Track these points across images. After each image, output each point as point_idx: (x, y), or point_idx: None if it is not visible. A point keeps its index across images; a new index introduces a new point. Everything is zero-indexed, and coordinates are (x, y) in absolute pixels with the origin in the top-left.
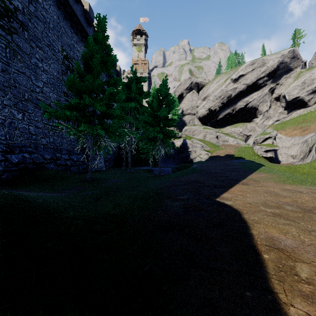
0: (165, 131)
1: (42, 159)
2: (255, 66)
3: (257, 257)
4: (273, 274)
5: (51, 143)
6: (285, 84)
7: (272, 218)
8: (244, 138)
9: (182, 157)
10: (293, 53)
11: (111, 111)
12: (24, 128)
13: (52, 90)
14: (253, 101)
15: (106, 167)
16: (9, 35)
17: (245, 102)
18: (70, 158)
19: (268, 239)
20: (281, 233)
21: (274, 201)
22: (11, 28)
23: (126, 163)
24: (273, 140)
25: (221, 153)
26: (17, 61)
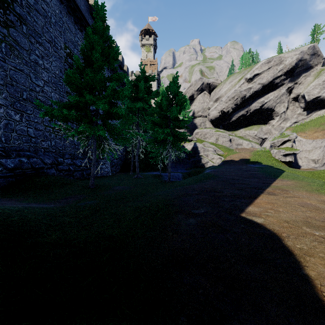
0: (175, 132)
1: (42, 163)
2: (271, 64)
3: None
4: None
5: (52, 147)
6: (304, 83)
7: None
8: (259, 141)
9: (193, 162)
10: (313, 49)
11: (115, 110)
12: (23, 130)
13: (54, 90)
14: (269, 102)
15: (113, 172)
16: (5, 28)
17: (260, 103)
18: (73, 163)
19: None
20: None
21: (318, 219)
22: (7, 21)
23: (134, 168)
24: (292, 143)
25: (235, 158)
26: (14, 57)
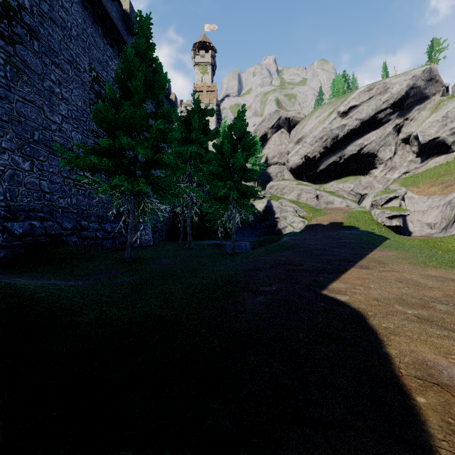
0: (241, 187)
1: (60, 229)
2: (373, 93)
3: (406, 402)
4: (442, 439)
5: (73, 206)
6: (418, 118)
7: (417, 325)
8: (357, 198)
9: (266, 227)
10: (430, 73)
11: (161, 158)
12: (34, 183)
13: (75, 128)
14: (370, 144)
15: (156, 240)
16: (10, 45)
17: (358, 146)
18: (101, 228)
19: (418, 364)
20: (439, 353)
21: (415, 296)
22: (13, 36)
23: (184, 234)
24: (400, 201)
25: (323, 221)
26: (22, 84)
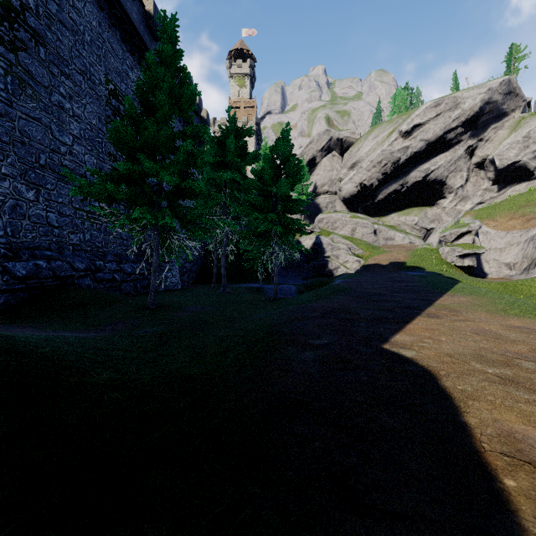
0: (285, 220)
1: (71, 270)
2: (441, 109)
3: (492, 486)
4: None
5: (86, 243)
6: (494, 139)
7: (500, 388)
8: (422, 233)
9: (314, 267)
10: (508, 86)
11: (190, 185)
12: (39, 215)
13: (89, 150)
14: (438, 170)
15: (184, 283)
16: (11, 52)
17: (423, 172)
18: (120, 269)
19: (504, 437)
20: (529, 423)
21: (496, 351)
22: (15, 41)
23: (218, 276)
24: (474, 237)
25: (382, 260)
26: (25, 98)
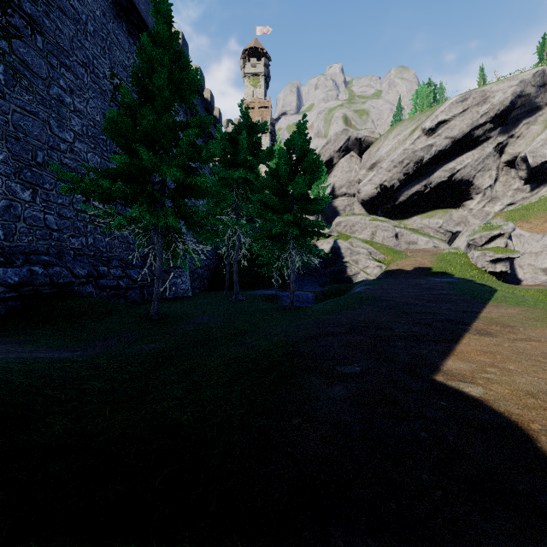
0: (302, 221)
1: (70, 276)
2: (468, 104)
3: None
4: None
5: (89, 247)
6: (526, 135)
7: None
8: (447, 236)
9: (332, 273)
10: (542, 77)
11: (196, 181)
12: (36, 217)
13: (92, 148)
14: (464, 169)
15: (195, 290)
16: (4, 39)
17: (448, 172)
18: (125, 275)
19: None
20: None
21: None
22: (8, 27)
23: (231, 283)
24: (507, 240)
25: (406, 265)
26: (20, 90)
